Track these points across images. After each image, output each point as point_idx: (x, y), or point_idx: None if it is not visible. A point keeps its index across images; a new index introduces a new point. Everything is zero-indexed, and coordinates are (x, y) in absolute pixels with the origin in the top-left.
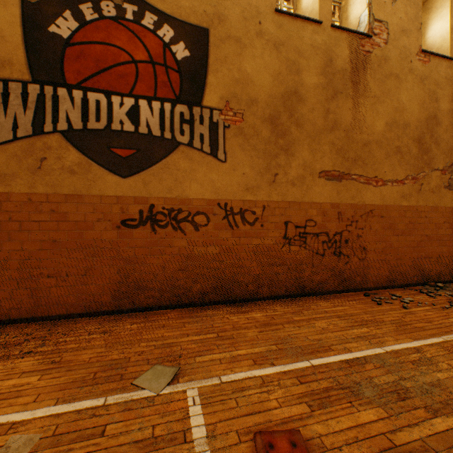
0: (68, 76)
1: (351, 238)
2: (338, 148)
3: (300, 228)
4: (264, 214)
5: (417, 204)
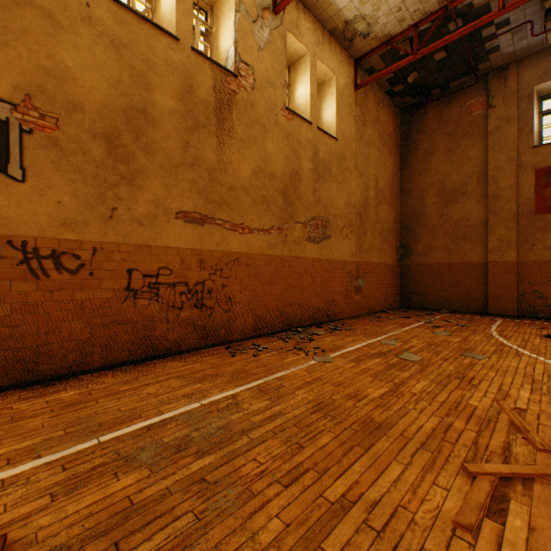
0: None
1: (216, 288)
2: (201, 188)
3: (151, 277)
4: (95, 258)
5: (282, 254)
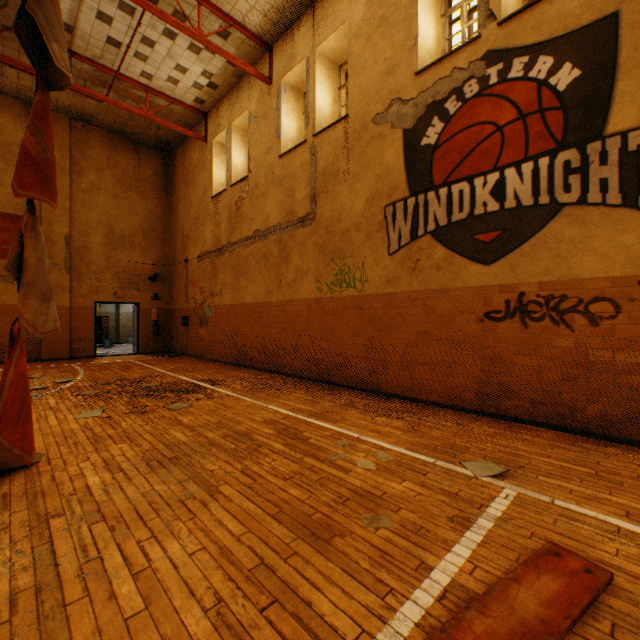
0: (435, 179)
1: None
2: None
3: None
4: None
5: None
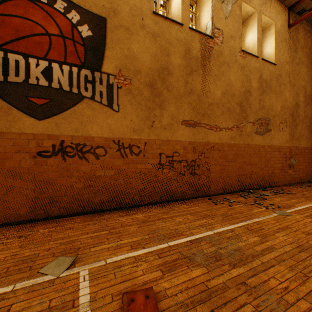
0: None
1: (201, 163)
2: (193, 106)
3: (169, 157)
4: (145, 148)
5: (239, 143)
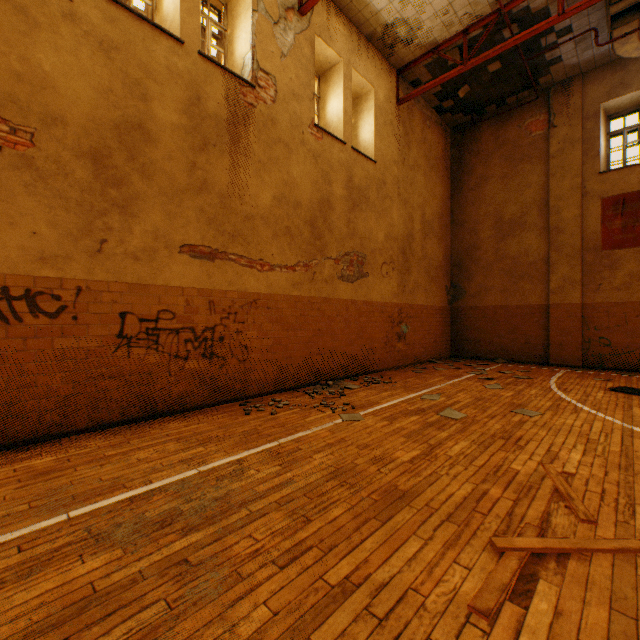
0: None
1: (229, 334)
2: (211, 218)
3: (149, 322)
4: (80, 300)
5: (310, 295)
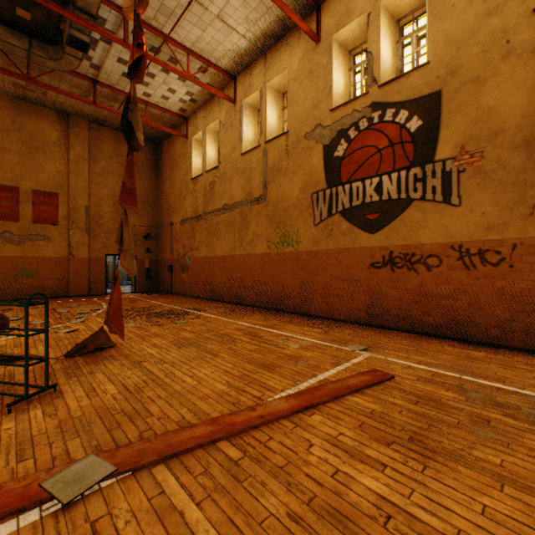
0: (342, 178)
1: None
2: None
3: None
4: (514, 253)
5: None
